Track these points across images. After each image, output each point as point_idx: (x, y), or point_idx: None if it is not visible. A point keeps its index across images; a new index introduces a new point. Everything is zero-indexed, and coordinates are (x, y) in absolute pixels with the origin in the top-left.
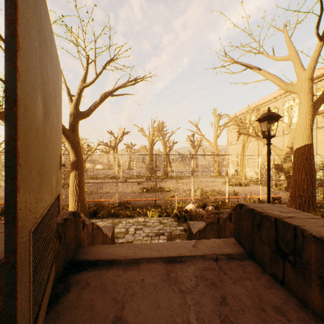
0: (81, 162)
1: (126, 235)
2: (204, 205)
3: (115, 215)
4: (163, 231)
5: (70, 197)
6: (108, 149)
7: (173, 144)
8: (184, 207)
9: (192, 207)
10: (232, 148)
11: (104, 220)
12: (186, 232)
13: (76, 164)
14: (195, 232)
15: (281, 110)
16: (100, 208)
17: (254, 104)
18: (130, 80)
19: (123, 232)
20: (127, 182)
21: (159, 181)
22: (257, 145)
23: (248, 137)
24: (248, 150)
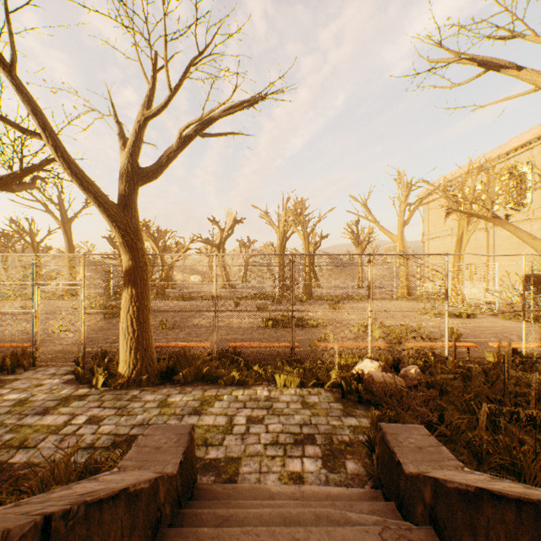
0: (143, 270)
1: (227, 437)
2: (396, 363)
3: (210, 378)
4: (311, 429)
5: (121, 341)
6: (210, 248)
7: (321, 239)
8: (352, 365)
9: (372, 368)
10: (431, 244)
11: (185, 390)
12: (370, 445)
13: (133, 275)
14: (415, 475)
15: (540, 167)
16: (182, 361)
17: (483, 157)
18: (239, 102)
19: (222, 426)
20: (234, 311)
21: (299, 310)
22: (487, 237)
23: (469, 222)
24: (467, 248)
